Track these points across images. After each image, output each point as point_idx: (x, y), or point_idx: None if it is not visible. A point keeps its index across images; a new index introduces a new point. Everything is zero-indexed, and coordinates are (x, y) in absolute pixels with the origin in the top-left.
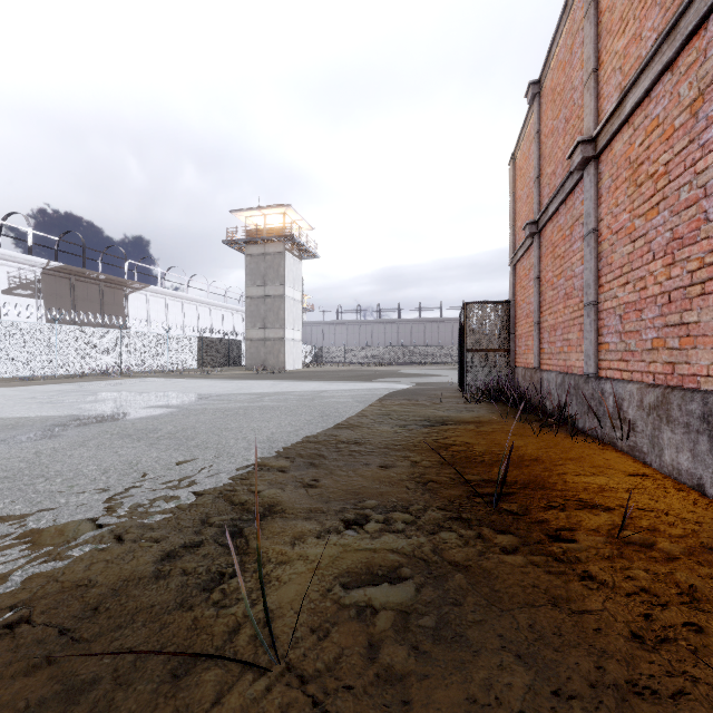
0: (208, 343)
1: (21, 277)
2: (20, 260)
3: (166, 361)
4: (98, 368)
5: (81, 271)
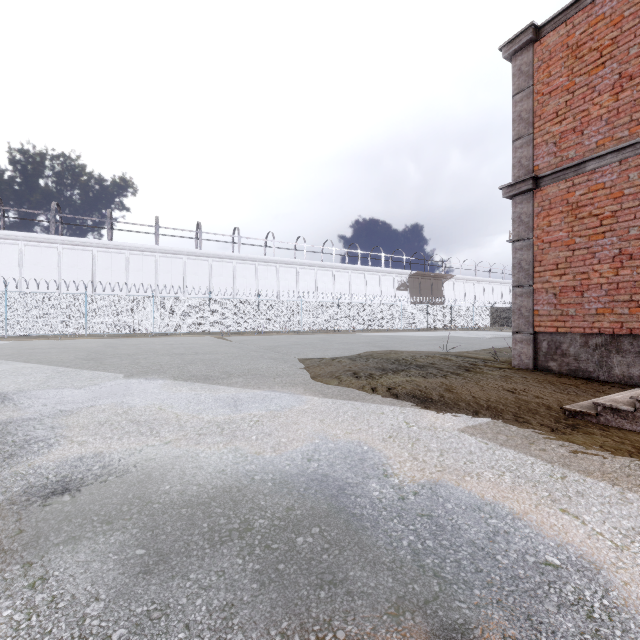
0: (496, 311)
1: (401, 281)
2: (401, 273)
3: (472, 322)
4: (442, 325)
5: (423, 273)
